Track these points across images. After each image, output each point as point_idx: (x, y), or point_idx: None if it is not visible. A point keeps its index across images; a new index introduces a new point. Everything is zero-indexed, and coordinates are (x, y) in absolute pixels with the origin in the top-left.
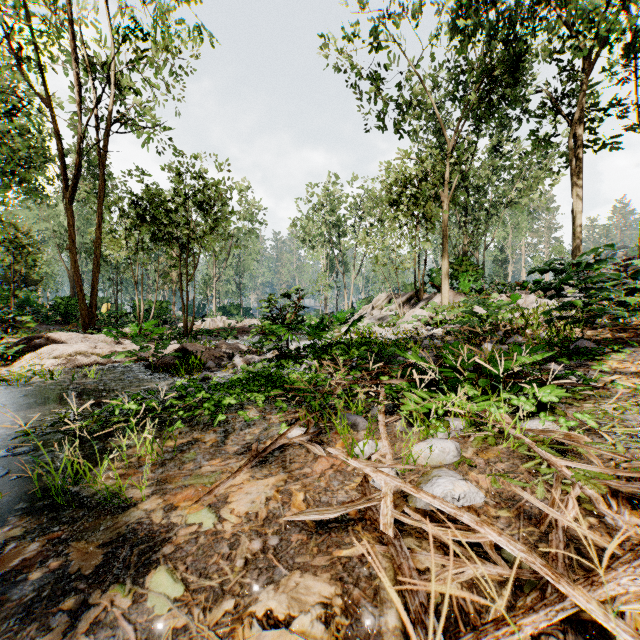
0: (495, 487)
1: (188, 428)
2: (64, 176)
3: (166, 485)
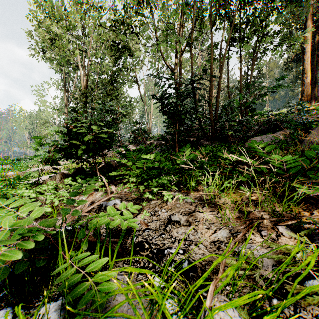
0: None
1: None
2: None
3: None
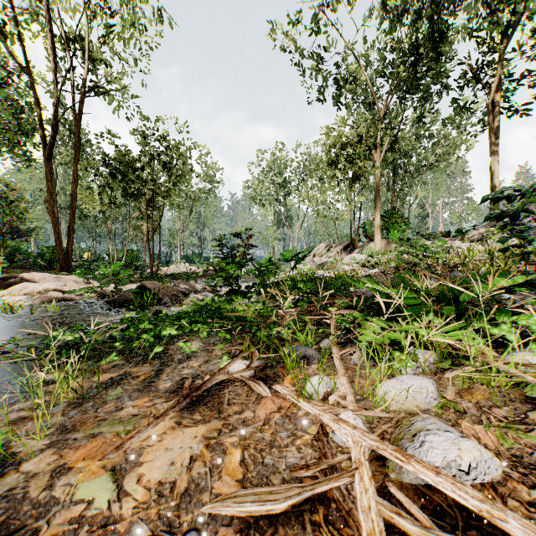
0: (506, 446)
1: (124, 360)
2: (43, 136)
3: (71, 434)
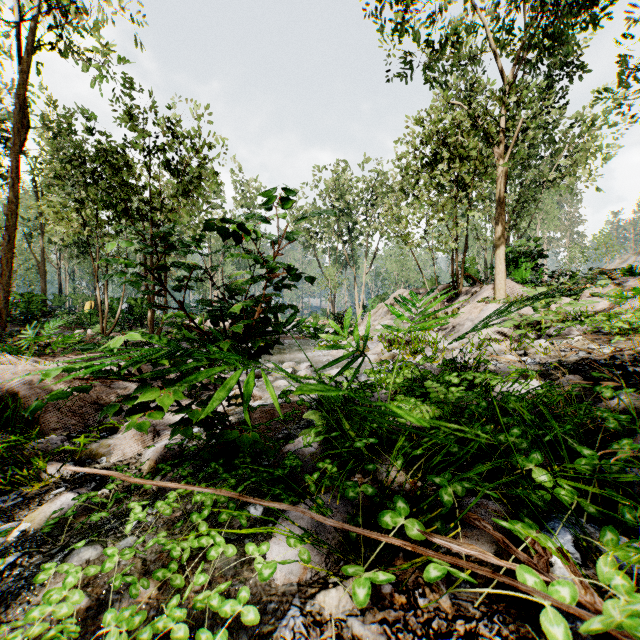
0: None
1: None
2: None
3: None
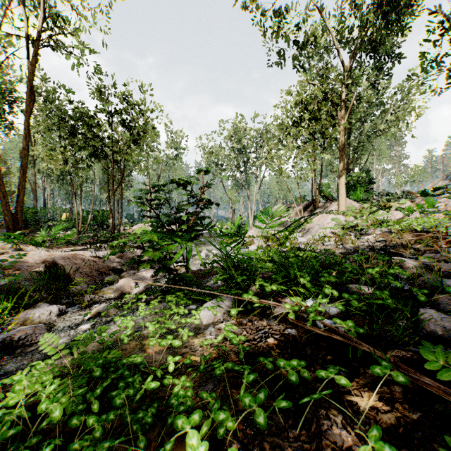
0: None
1: None
2: None
3: None
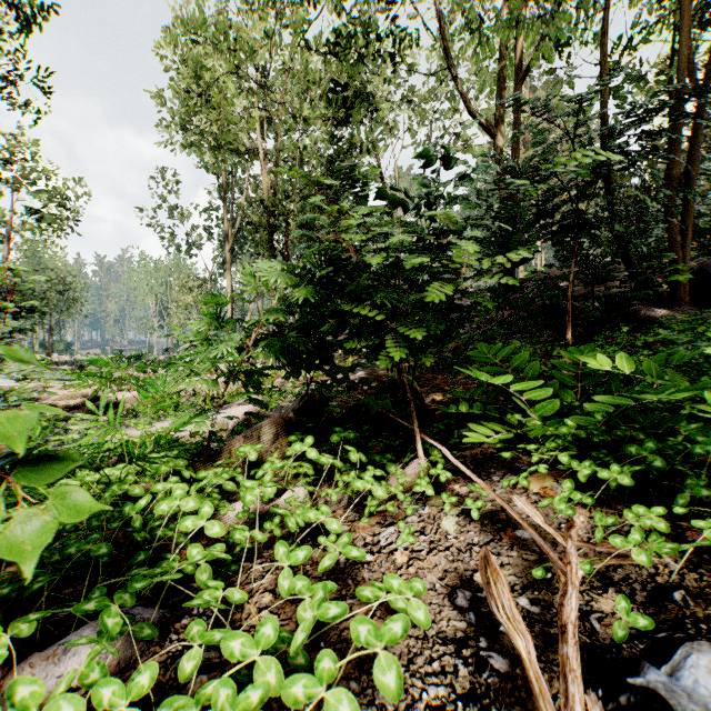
0: None
1: None
2: None
3: None
